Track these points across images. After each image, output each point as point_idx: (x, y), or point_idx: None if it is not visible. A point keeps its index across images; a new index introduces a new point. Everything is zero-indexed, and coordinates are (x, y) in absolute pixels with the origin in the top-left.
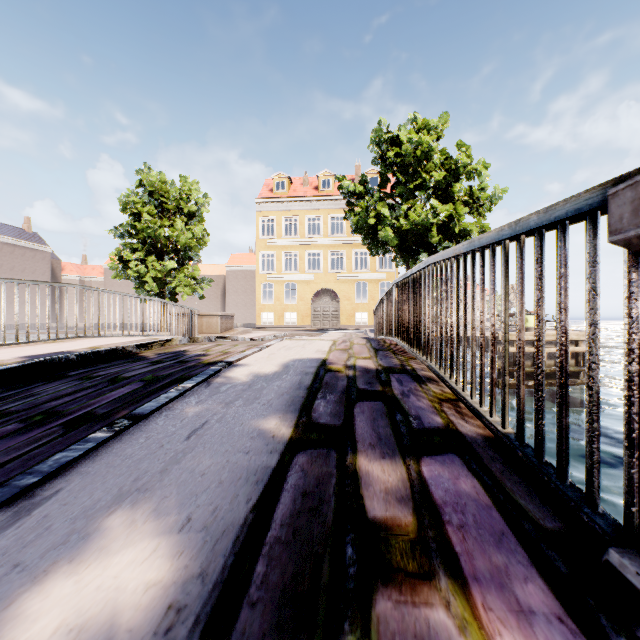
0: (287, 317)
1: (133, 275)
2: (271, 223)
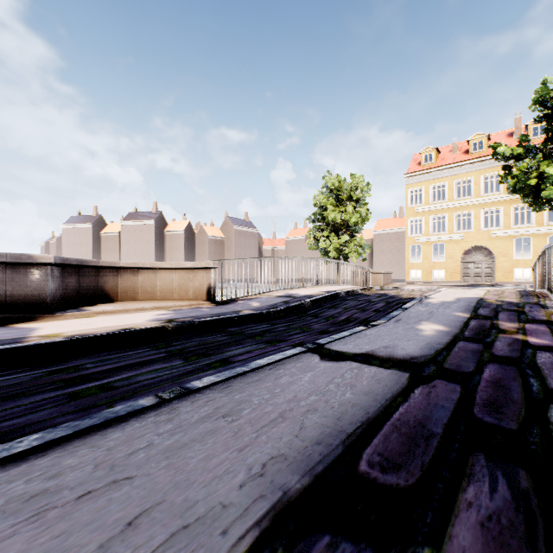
0: (433, 274)
1: (321, 247)
2: (419, 192)
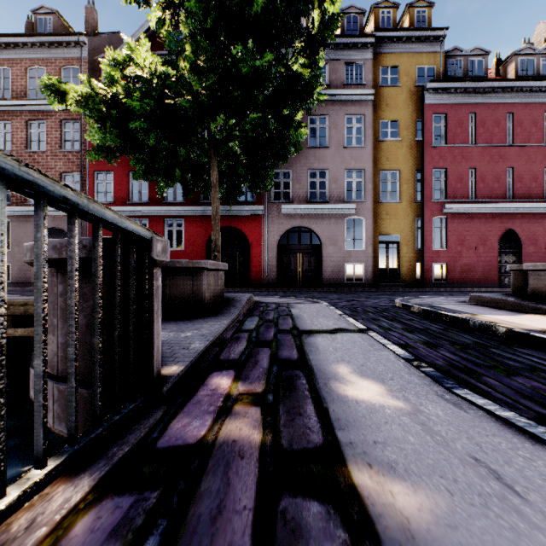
0: None
1: None
2: None
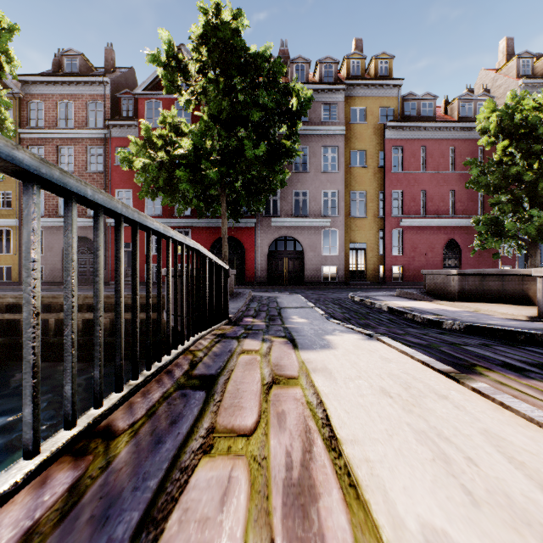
0: None
1: None
2: None
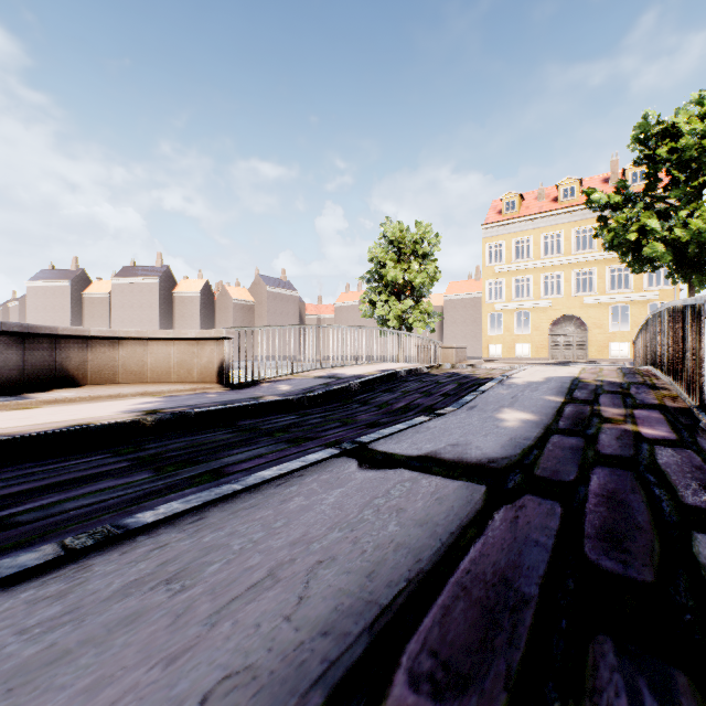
0: (516, 349)
1: (379, 314)
2: (499, 248)
